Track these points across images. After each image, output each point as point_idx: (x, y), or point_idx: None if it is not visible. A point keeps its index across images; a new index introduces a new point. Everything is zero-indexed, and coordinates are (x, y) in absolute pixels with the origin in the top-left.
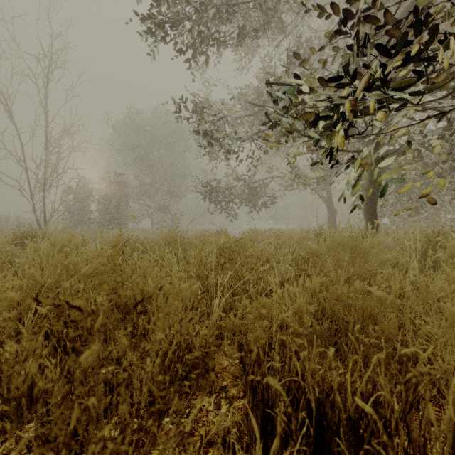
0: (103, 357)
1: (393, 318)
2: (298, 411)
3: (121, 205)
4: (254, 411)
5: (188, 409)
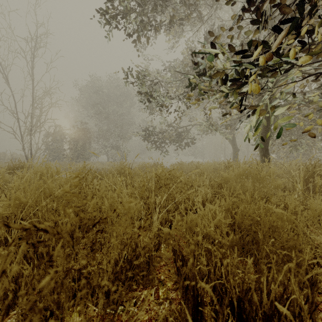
0: (66, 270)
1: (288, 229)
2: (222, 306)
3: (85, 145)
4: (186, 303)
5: (135, 299)
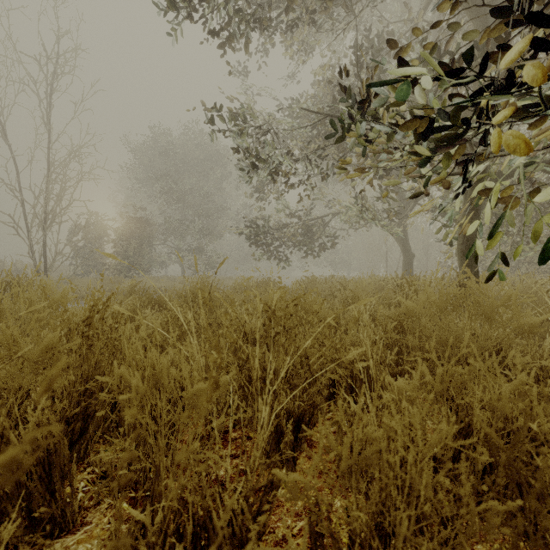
0: None
1: None
2: None
3: (143, 247)
4: None
5: None
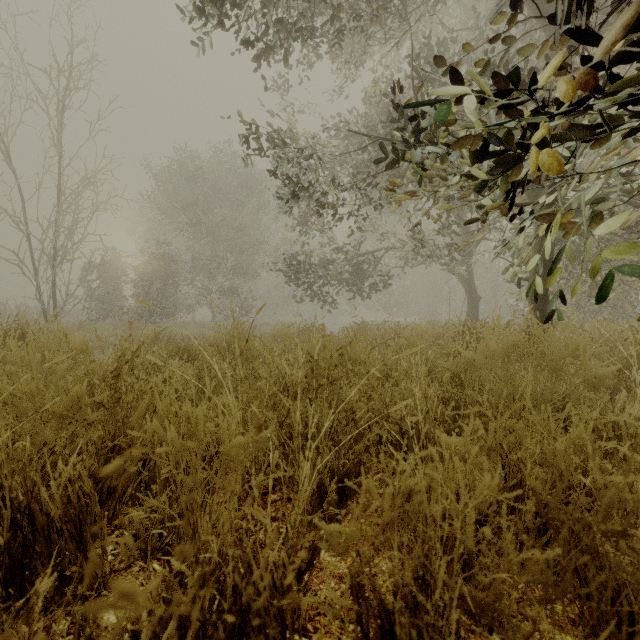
0: None
1: None
2: None
3: (167, 287)
4: None
5: None
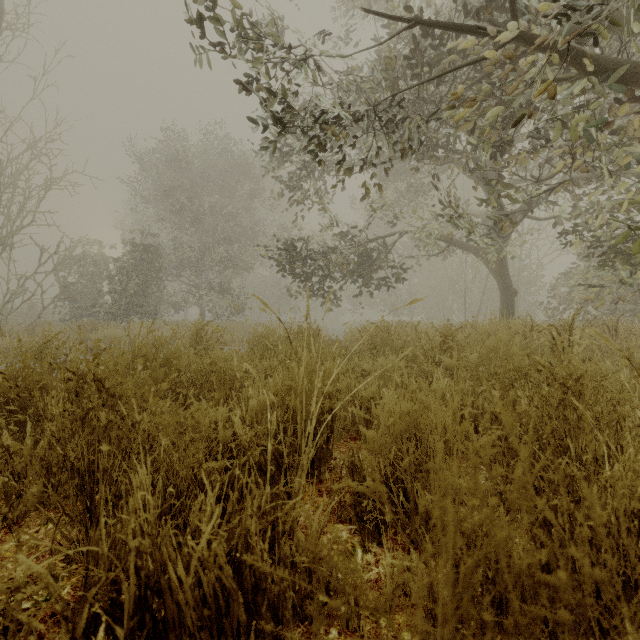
0: None
1: None
2: None
3: (146, 283)
4: None
5: None
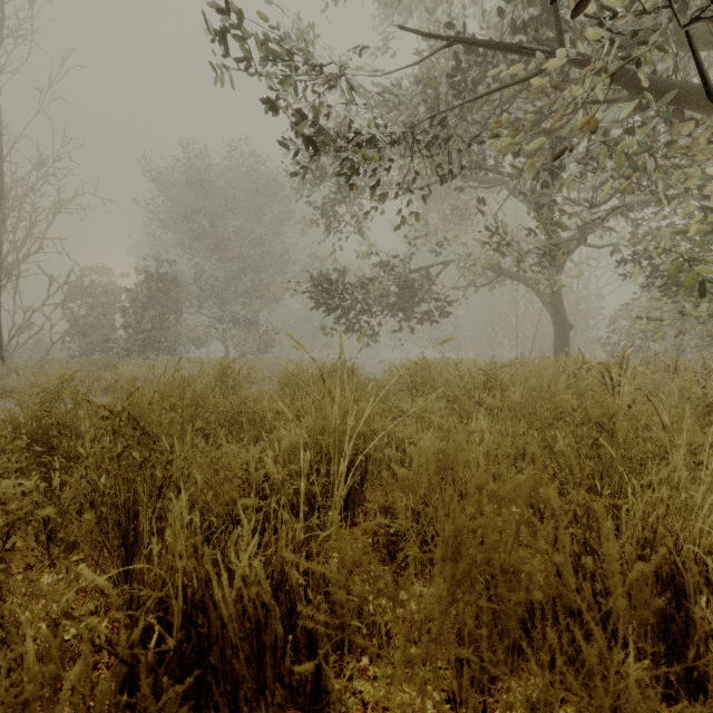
0: None
1: None
2: None
3: (164, 315)
4: None
5: None
